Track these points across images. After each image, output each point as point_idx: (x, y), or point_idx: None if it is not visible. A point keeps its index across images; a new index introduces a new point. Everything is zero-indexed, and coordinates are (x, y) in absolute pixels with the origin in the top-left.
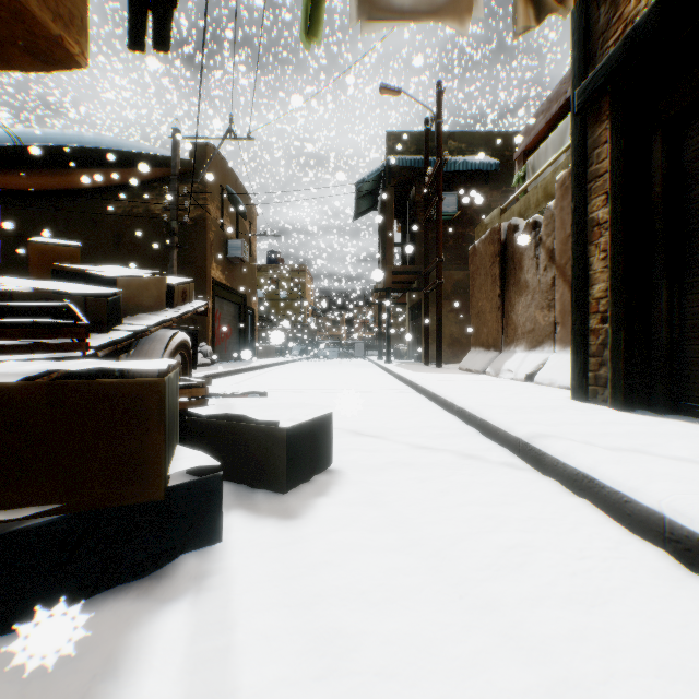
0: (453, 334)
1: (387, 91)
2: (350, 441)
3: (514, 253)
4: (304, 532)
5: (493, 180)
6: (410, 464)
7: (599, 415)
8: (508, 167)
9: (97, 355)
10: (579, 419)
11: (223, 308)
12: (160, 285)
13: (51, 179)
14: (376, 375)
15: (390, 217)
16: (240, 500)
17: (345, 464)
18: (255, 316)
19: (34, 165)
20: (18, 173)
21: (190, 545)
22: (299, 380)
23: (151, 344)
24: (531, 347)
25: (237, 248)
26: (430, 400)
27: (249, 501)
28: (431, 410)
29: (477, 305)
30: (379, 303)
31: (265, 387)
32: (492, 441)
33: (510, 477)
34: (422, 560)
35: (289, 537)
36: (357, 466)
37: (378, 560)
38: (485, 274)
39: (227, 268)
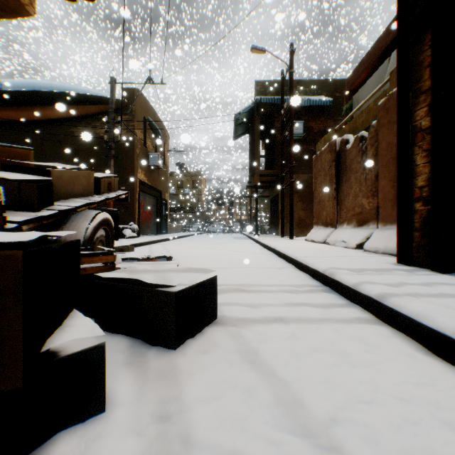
0: (300, 217)
1: (256, 50)
2: (231, 297)
3: (346, 159)
4: (187, 398)
5: (327, 112)
6: (280, 319)
7: (426, 276)
8: (338, 103)
9: (22, 228)
10: (413, 280)
11: (146, 199)
12: (88, 177)
13: (31, 113)
14: (248, 244)
15: (258, 138)
16: (134, 357)
17: (227, 319)
18: (167, 205)
19: (20, 104)
20: (8, 109)
21: (68, 421)
22: (196, 248)
23: (78, 221)
24: (359, 225)
25: (155, 159)
26: (289, 262)
27: (141, 358)
28: (291, 270)
29: (319, 196)
30: (250, 196)
31: (172, 252)
32: (342, 297)
33: (368, 333)
34: (308, 443)
35: (172, 405)
36: (237, 321)
37: (261, 443)
38: (324, 174)
39: (149, 172)
